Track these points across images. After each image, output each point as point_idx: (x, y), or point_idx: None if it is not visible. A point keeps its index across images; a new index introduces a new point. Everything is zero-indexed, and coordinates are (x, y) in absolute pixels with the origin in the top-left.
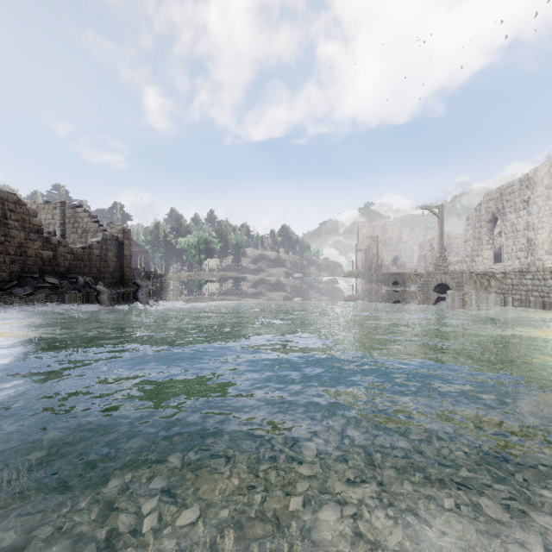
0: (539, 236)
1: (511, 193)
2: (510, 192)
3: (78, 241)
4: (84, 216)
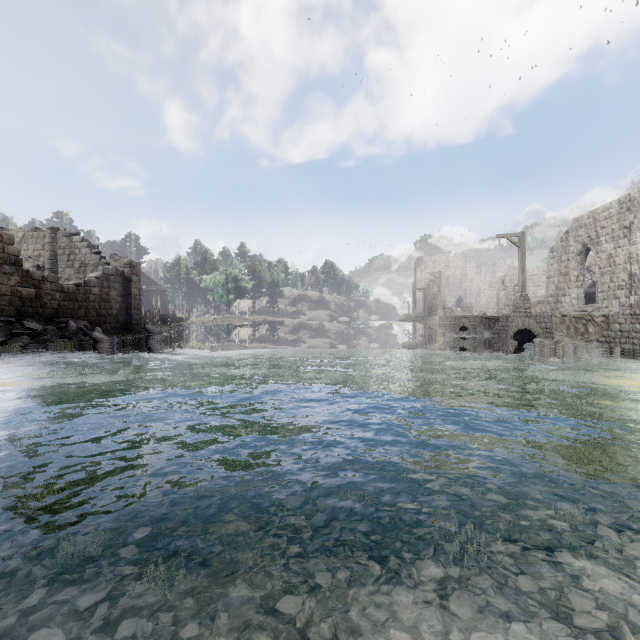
0: None
1: (608, 218)
2: (606, 217)
3: (74, 276)
4: (81, 246)
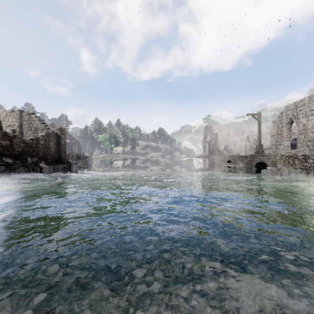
0: None
1: (303, 105)
2: (302, 105)
3: (32, 135)
4: (35, 119)
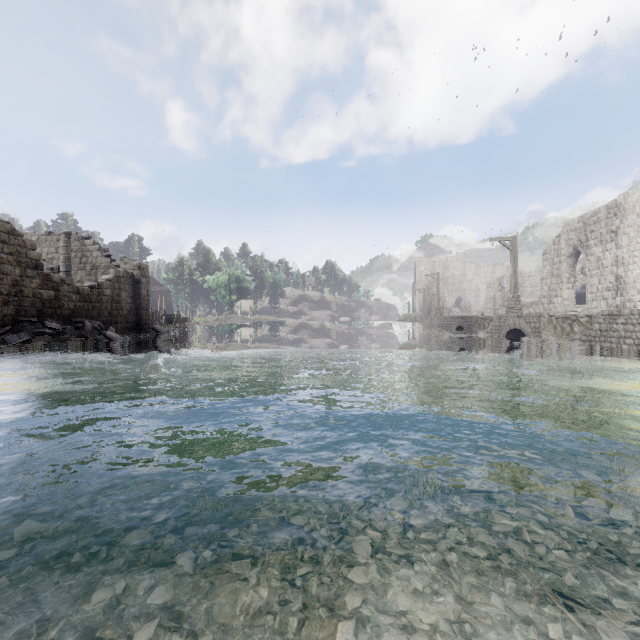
0: (630, 273)
1: (597, 222)
2: (595, 221)
3: (86, 278)
4: (93, 249)
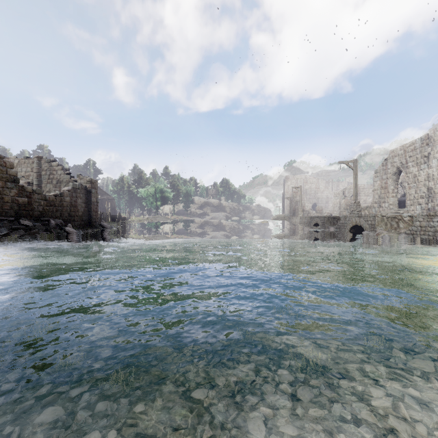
0: None
1: (414, 150)
2: (412, 149)
3: (53, 189)
4: (58, 169)
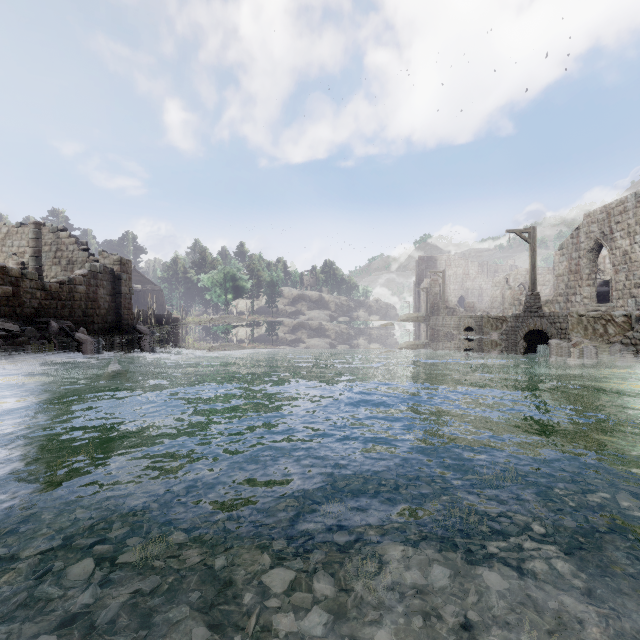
0: None
1: (623, 212)
2: (621, 211)
3: (61, 274)
4: (69, 242)
